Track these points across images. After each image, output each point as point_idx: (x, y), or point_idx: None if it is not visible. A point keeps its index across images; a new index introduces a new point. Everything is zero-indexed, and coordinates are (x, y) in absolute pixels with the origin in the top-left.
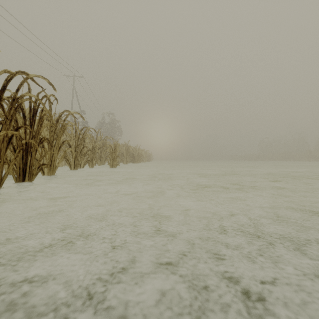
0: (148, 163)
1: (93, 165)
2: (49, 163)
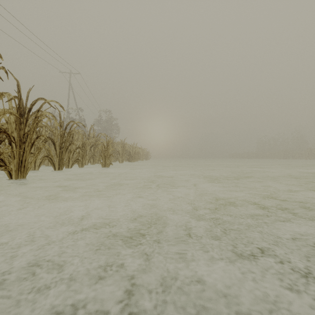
0: (146, 161)
1: (83, 164)
2: (18, 164)
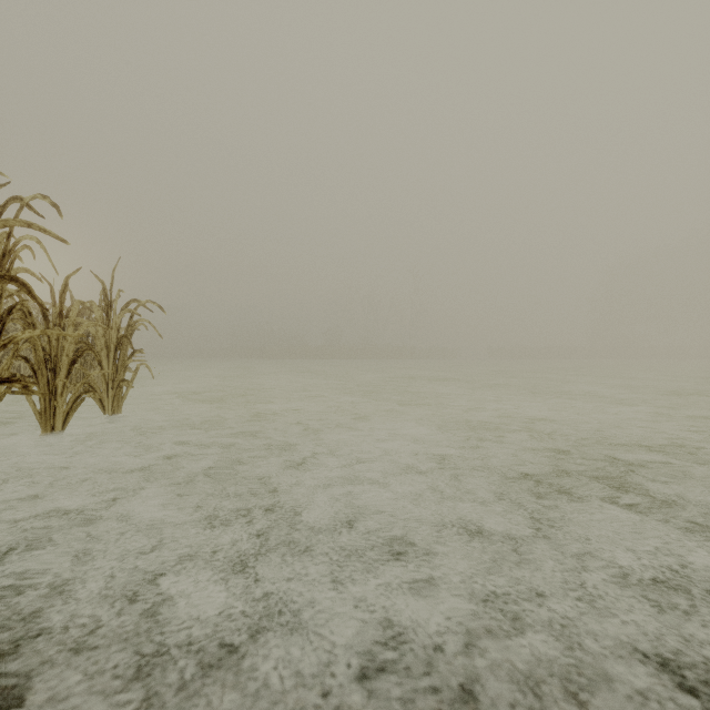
0: None
1: None
2: None
